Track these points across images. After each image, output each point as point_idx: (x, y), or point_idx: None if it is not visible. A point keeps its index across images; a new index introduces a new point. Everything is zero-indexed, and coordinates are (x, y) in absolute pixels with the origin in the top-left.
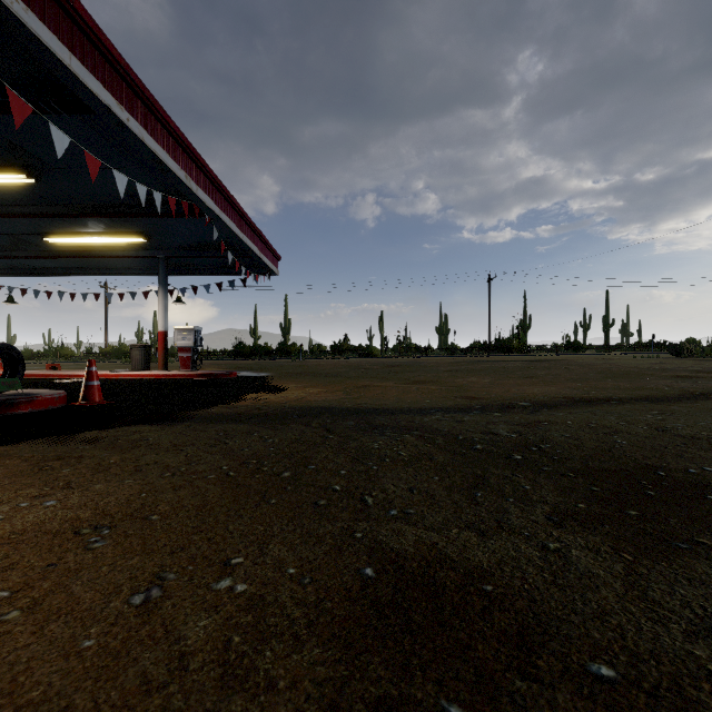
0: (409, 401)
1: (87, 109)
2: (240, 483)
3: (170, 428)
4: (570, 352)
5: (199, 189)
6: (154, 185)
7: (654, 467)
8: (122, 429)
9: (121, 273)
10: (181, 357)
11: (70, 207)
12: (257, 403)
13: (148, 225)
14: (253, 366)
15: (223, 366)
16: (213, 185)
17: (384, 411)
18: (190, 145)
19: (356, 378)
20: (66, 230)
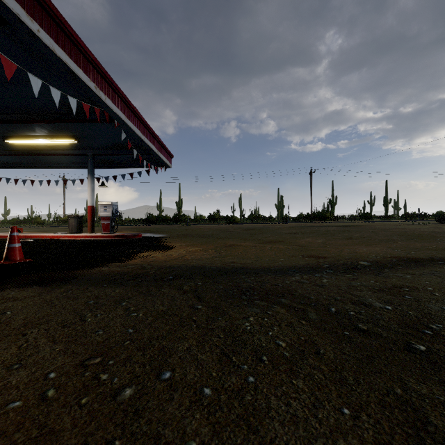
0: (267, 259)
1: (2, 20)
2: (47, 424)
3: (47, 294)
4: (363, 220)
5: (107, 99)
6: (74, 96)
7: None
8: (2, 295)
9: (65, 166)
10: (103, 224)
11: (17, 115)
12: (145, 261)
13: (76, 130)
14: (155, 229)
15: (135, 229)
16: (119, 97)
17: (248, 270)
18: (99, 63)
19: (224, 239)
20: (20, 134)
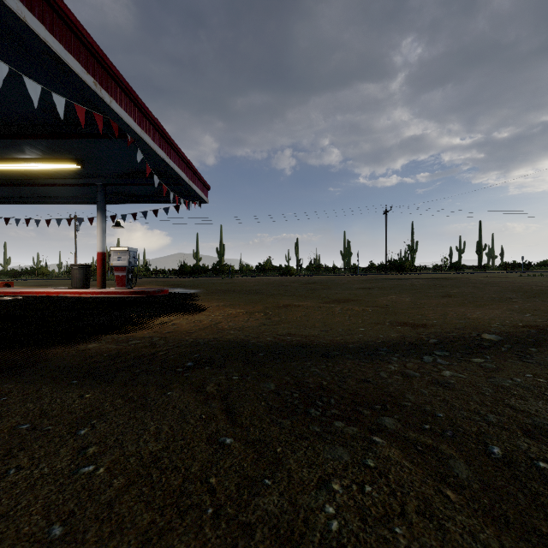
0: (340, 329)
1: None
2: None
3: None
4: (452, 271)
5: (114, 102)
6: (68, 99)
7: None
8: None
9: (70, 201)
10: (117, 276)
11: None
12: (159, 332)
13: (78, 150)
14: (187, 283)
15: (161, 283)
16: (132, 103)
17: (314, 350)
18: (100, 49)
19: (277, 296)
20: (3, 157)
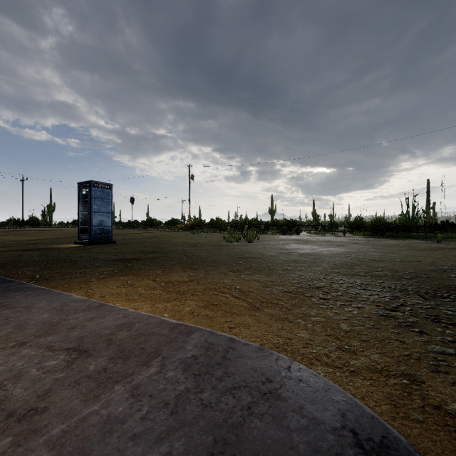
0: None
1: None
2: None
3: None
4: (75, 226)
5: None
6: None
7: (39, 243)
8: None
9: None
10: None
11: None
12: None
13: None
14: None
15: None
16: None
17: None
18: None
19: None
20: None
